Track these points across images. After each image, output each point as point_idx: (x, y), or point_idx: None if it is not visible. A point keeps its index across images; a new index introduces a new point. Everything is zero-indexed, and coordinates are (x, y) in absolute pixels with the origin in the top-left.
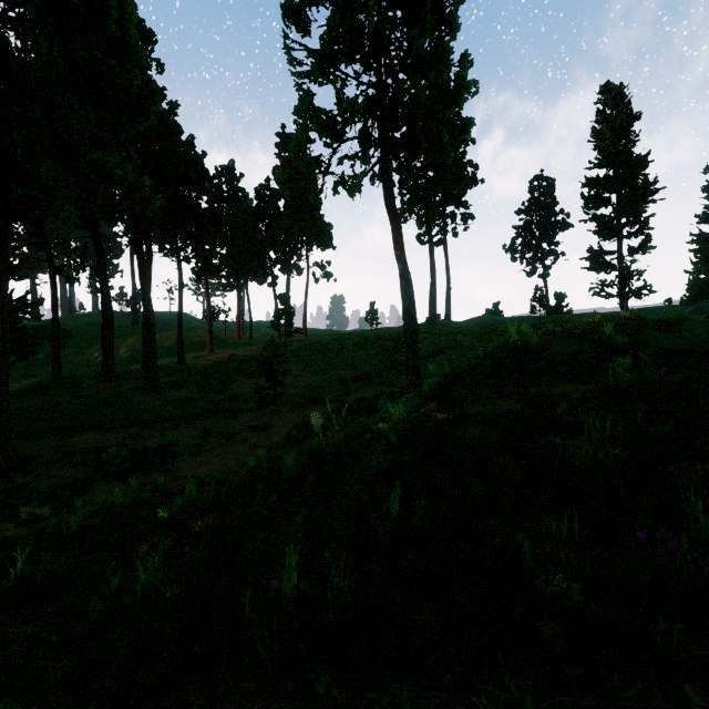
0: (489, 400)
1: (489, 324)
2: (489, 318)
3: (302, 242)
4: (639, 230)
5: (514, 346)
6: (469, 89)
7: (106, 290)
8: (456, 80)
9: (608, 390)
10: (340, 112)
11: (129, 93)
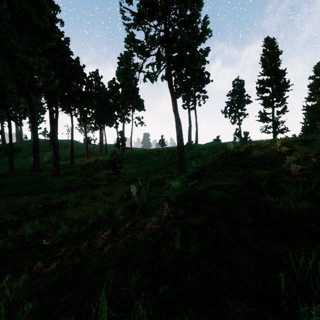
0: (223, 178)
1: (215, 145)
2: (215, 143)
3: (130, 107)
4: (281, 104)
5: (232, 152)
6: (208, 32)
7: (35, 128)
8: (202, 28)
9: (285, 172)
10: (147, 41)
11: (41, 27)
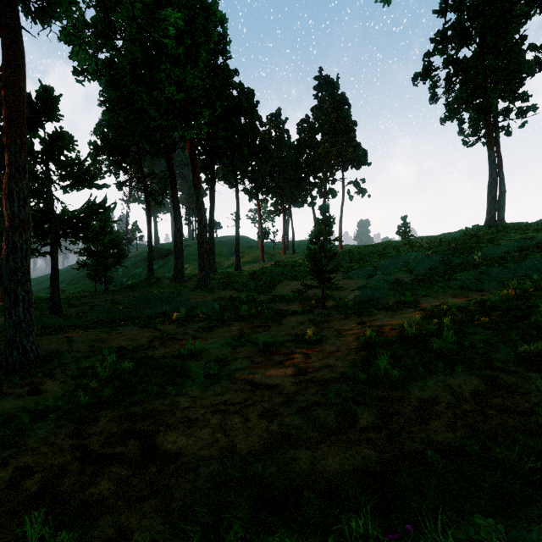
0: None
1: None
2: None
3: (339, 162)
4: None
5: None
6: None
7: (177, 205)
8: None
9: None
10: None
11: None
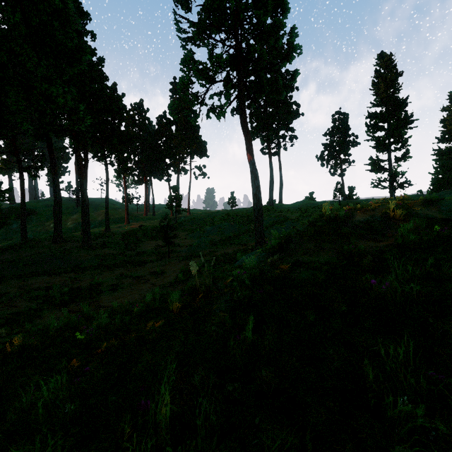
0: (314, 252)
1: (307, 205)
2: (307, 202)
3: (187, 152)
4: (402, 146)
5: (328, 216)
6: (296, 49)
7: (57, 182)
8: (288, 43)
9: (397, 245)
10: (211, 63)
11: (67, 46)
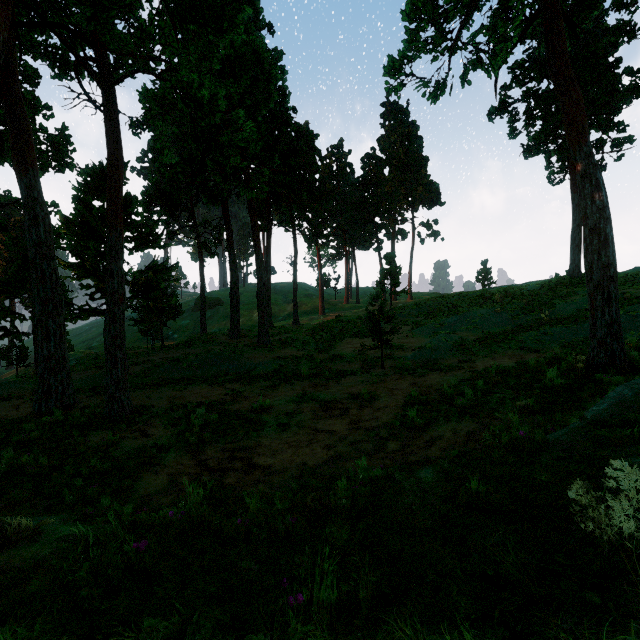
0: None
1: None
2: None
3: (408, 202)
4: None
5: None
6: None
7: (233, 258)
8: None
9: None
10: None
11: None
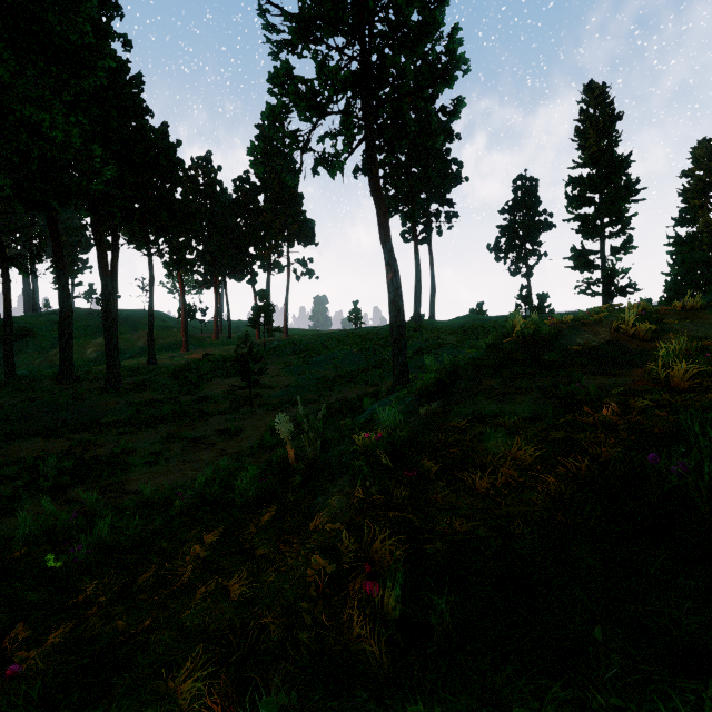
0: (503, 396)
1: (474, 322)
2: (474, 317)
3: (283, 237)
4: (621, 231)
5: (520, 335)
6: (460, 63)
7: (64, 282)
8: (447, 53)
9: (655, 382)
10: (320, 81)
11: (69, 40)
